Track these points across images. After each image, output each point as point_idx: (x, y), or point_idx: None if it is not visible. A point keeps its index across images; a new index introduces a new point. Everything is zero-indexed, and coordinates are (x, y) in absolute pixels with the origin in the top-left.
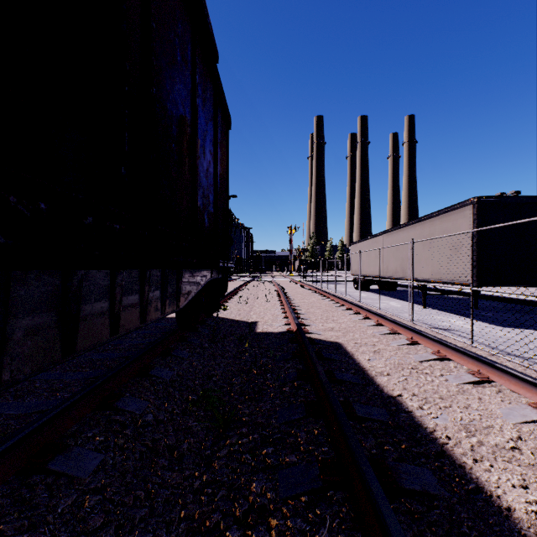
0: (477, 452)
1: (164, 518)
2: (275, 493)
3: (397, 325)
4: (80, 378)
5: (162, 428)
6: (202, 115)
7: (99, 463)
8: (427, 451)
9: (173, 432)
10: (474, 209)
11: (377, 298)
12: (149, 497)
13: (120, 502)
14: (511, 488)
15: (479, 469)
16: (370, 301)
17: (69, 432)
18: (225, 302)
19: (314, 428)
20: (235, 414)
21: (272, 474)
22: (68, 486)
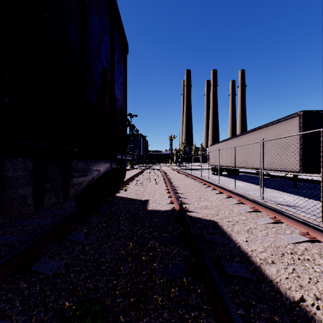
0: None
1: None
2: None
3: (257, 204)
4: None
5: None
6: (96, 20)
7: None
8: None
9: None
10: (300, 119)
11: (228, 180)
12: None
13: None
14: None
15: None
16: (224, 182)
17: None
18: (127, 184)
19: None
20: None
21: None
22: None
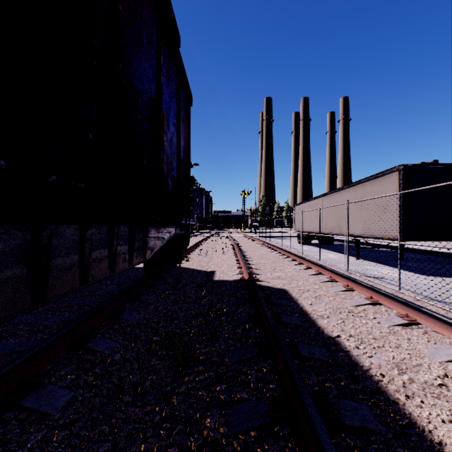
0: (409, 389)
1: (125, 451)
2: (227, 428)
3: (335, 274)
4: (58, 321)
5: (128, 366)
6: (166, 92)
7: (69, 400)
8: (364, 388)
9: (137, 370)
10: (400, 175)
11: (318, 251)
12: (113, 432)
13: (85, 436)
14: (441, 423)
15: (411, 405)
16: (311, 253)
17: (44, 370)
18: (188, 254)
19: (263, 366)
20: (193, 353)
21: (224, 409)
22: (39, 422)
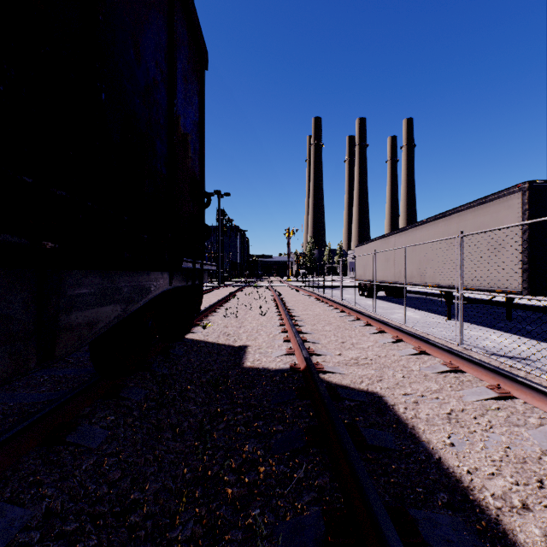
0: None
1: None
2: None
3: (456, 357)
4: None
5: None
6: None
7: None
8: None
9: None
10: (525, 197)
11: (389, 306)
12: None
13: None
14: None
15: None
16: (382, 311)
17: None
18: (208, 315)
19: None
20: None
21: None
22: None
